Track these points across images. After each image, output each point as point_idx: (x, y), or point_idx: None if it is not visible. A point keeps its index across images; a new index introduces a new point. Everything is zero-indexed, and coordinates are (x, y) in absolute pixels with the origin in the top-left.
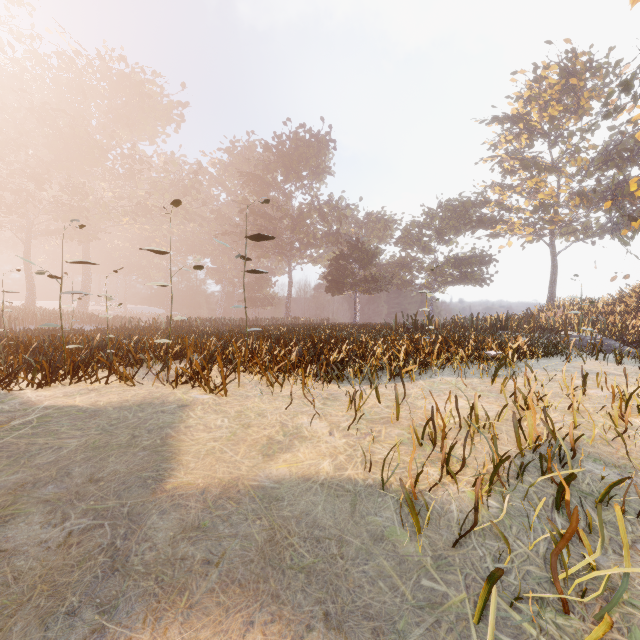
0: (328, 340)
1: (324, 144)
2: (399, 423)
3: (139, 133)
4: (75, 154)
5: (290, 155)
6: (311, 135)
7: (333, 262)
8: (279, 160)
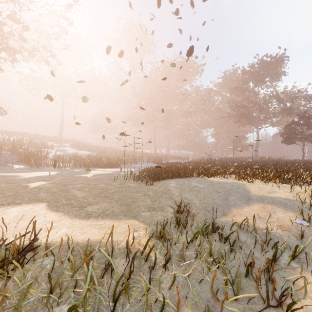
0: (283, 171)
1: (280, 60)
2: (306, 193)
3: (186, 83)
4: (167, 99)
5: (258, 73)
6: (271, 58)
7: (287, 126)
8: (251, 77)
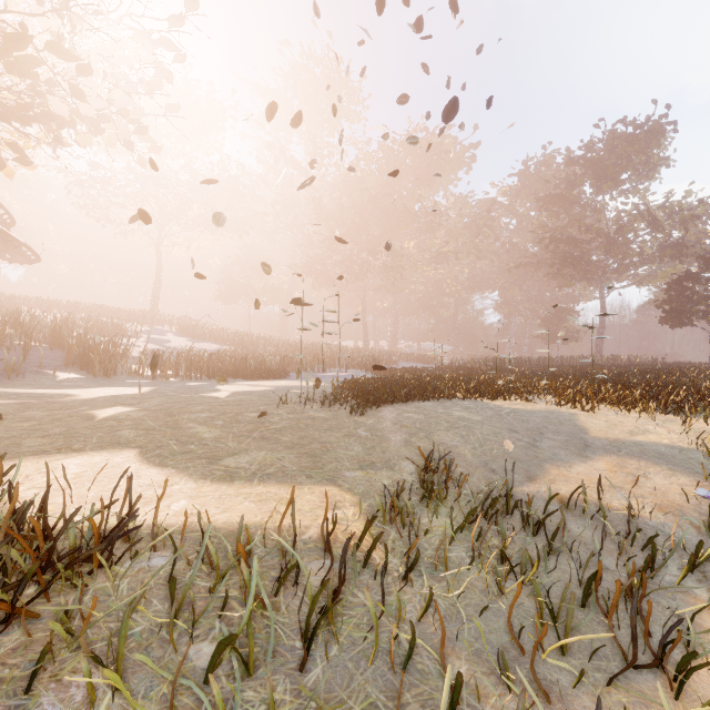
0: (665, 386)
1: (656, 131)
2: None
3: (435, 187)
4: (394, 224)
5: (603, 162)
6: (635, 127)
7: (672, 286)
8: (587, 171)
